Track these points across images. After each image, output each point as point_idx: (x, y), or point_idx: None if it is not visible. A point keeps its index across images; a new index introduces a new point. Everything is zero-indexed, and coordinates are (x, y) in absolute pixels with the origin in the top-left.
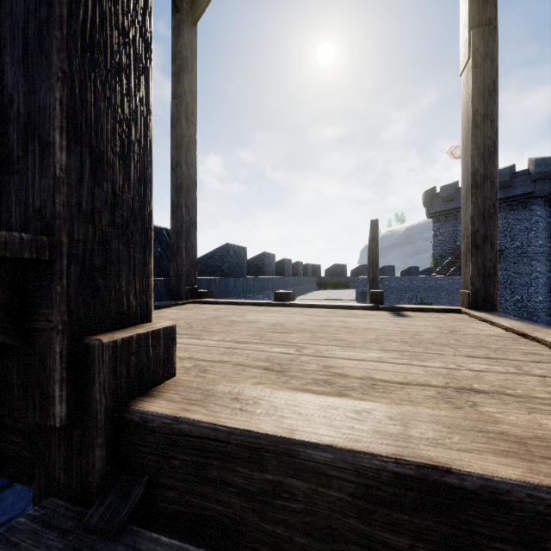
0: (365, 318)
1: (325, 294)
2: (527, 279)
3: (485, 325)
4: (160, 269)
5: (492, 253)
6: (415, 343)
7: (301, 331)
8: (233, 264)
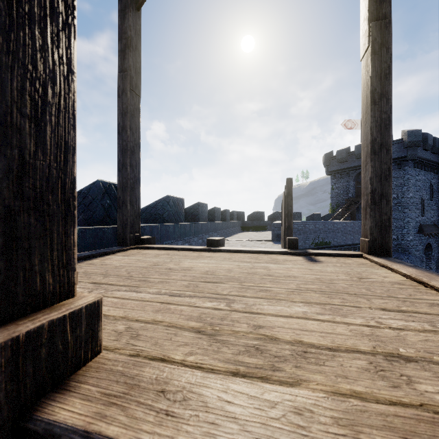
0: (284, 264)
1: (248, 236)
2: (401, 223)
3: (385, 270)
4: (109, 218)
5: (387, 208)
6: (332, 293)
7: (230, 279)
8: (173, 213)
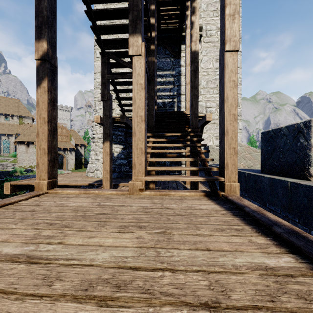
0: None
1: None
2: None
3: None
4: None
5: None
6: (41, 211)
7: (89, 217)
8: None
